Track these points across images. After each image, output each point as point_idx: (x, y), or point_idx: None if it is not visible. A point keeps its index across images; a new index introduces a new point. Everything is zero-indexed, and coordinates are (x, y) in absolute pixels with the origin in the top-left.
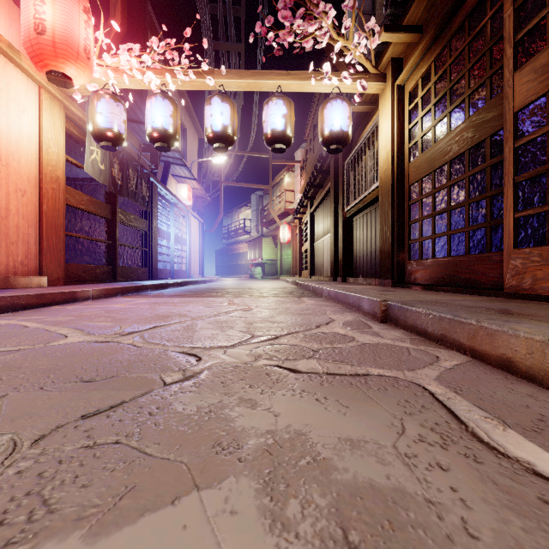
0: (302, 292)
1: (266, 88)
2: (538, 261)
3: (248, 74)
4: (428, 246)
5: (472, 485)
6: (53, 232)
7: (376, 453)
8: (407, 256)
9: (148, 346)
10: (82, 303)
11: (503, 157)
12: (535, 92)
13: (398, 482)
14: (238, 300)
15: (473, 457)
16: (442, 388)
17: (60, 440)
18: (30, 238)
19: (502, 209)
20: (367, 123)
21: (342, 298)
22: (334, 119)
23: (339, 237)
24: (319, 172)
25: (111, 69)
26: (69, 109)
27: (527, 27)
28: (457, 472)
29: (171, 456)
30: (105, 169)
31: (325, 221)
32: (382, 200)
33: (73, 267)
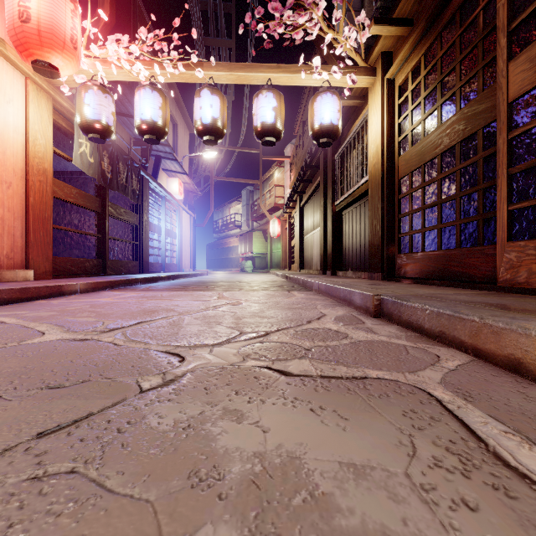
0: (292, 286)
1: (256, 81)
2: (534, 254)
3: (238, 66)
4: (418, 240)
5: (511, 533)
6: (40, 225)
7: (385, 484)
8: (397, 249)
9: (129, 345)
10: (69, 297)
11: (496, 149)
12: (531, 81)
13: (418, 530)
14: (228, 294)
15: (504, 489)
16: (449, 393)
17: (3, 469)
18: (16, 230)
19: (495, 202)
20: (356, 117)
21: (333, 292)
22: (325, 112)
23: (328, 231)
24: (309, 167)
25: (100, 60)
26: (56, 101)
27: (522, 16)
28: (489, 512)
29: (136, 492)
30: (94, 162)
31: (314, 216)
32: (371, 194)
33: (61, 260)
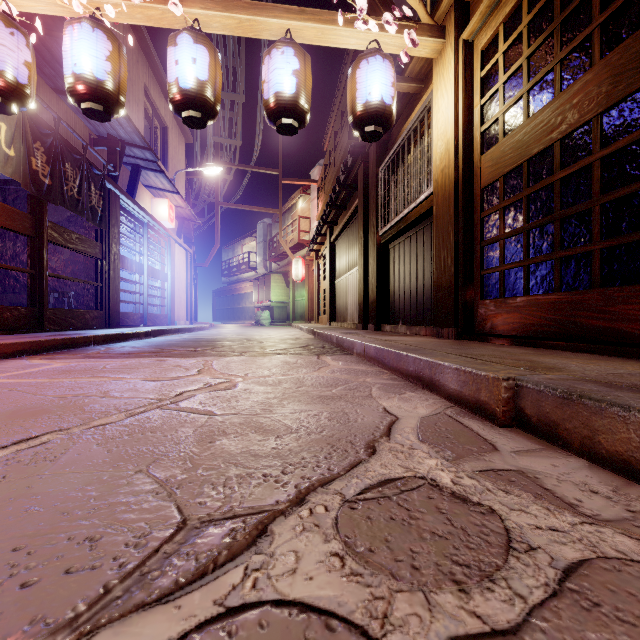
0: (322, 346)
1: (268, 34)
2: None
3: (238, 4)
4: (516, 278)
5: None
6: None
7: None
8: (479, 293)
9: None
10: None
11: None
12: None
13: None
14: (221, 363)
15: None
16: None
17: None
18: None
19: None
20: (411, 111)
21: (391, 361)
22: (372, 85)
23: (370, 270)
24: (343, 187)
25: None
26: None
27: None
28: None
29: None
30: (15, 156)
31: (350, 252)
32: (438, 212)
33: None
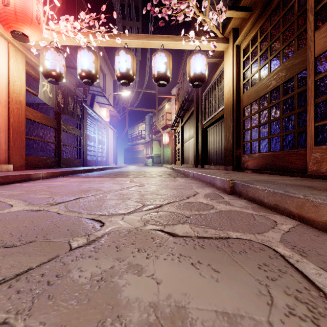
0: (176, 174)
1: (154, 46)
2: None
3: (142, 36)
4: (255, 145)
5: None
6: (17, 136)
7: None
8: (242, 151)
9: (68, 214)
10: (35, 181)
11: (306, 87)
12: None
13: None
14: (136, 179)
15: None
16: (288, 250)
17: None
18: (1, 139)
19: (305, 121)
20: (216, 70)
21: (202, 178)
22: (197, 66)
23: (199, 140)
24: (186, 101)
25: (55, 31)
26: (28, 58)
27: (324, 1)
28: None
29: None
30: (52, 97)
31: (190, 131)
32: (226, 117)
33: (31, 158)
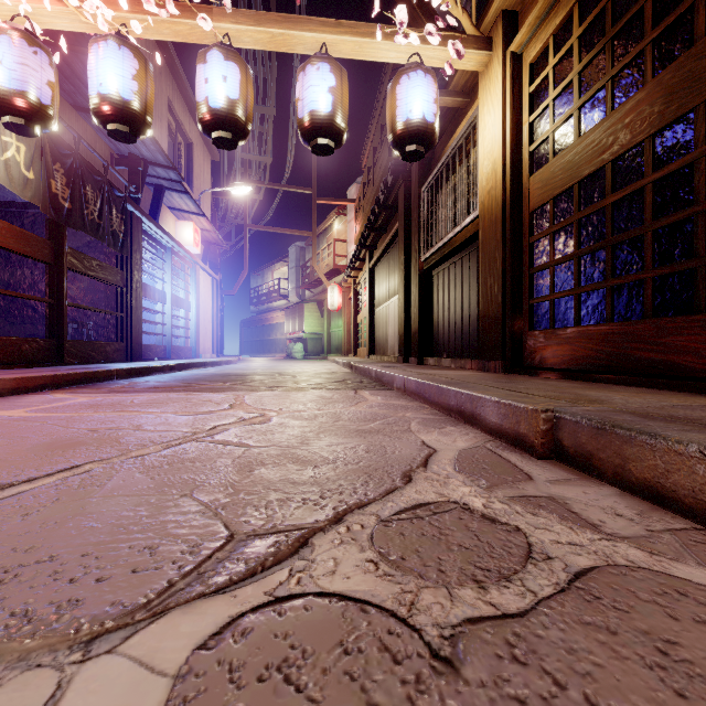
0: (359, 381)
1: (302, 48)
2: None
3: (271, 18)
4: (566, 307)
5: None
6: None
7: None
8: (528, 323)
9: None
10: None
11: None
12: None
13: None
14: (253, 397)
15: None
16: None
17: None
18: None
19: None
20: (456, 127)
21: (433, 395)
22: (413, 101)
23: (412, 298)
24: (383, 208)
25: None
26: None
27: None
28: None
29: None
30: (35, 179)
31: (390, 279)
32: (484, 237)
33: None
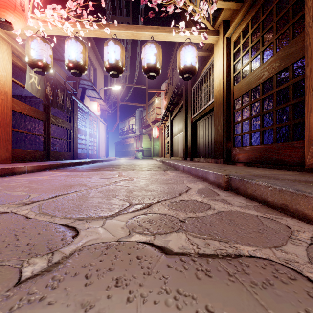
0: (166, 167)
1: (143, 37)
2: None
3: (132, 27)
4: (247, 138)
5: None
6: (2, 128)
7: None
8: (233, 144)
9: (38, 218)
10: (18, 175)
11: (302, 77)
12: None
13: None
14: (125, 173)
15: None
16: None
17: None
18: None
19: (301, 112)
20: (206, 63)
21: (193, 172)
22: (187, 58)
23: (188, 133)
24: (176, 95)
25: (41, 20)
26: (14, 48)
27: None
28: None
29: None
30: (40, 89)
31: (179, 125)
32: (216, 110)
33: (18, 151)
